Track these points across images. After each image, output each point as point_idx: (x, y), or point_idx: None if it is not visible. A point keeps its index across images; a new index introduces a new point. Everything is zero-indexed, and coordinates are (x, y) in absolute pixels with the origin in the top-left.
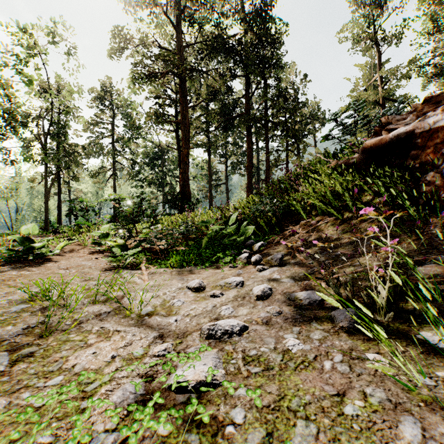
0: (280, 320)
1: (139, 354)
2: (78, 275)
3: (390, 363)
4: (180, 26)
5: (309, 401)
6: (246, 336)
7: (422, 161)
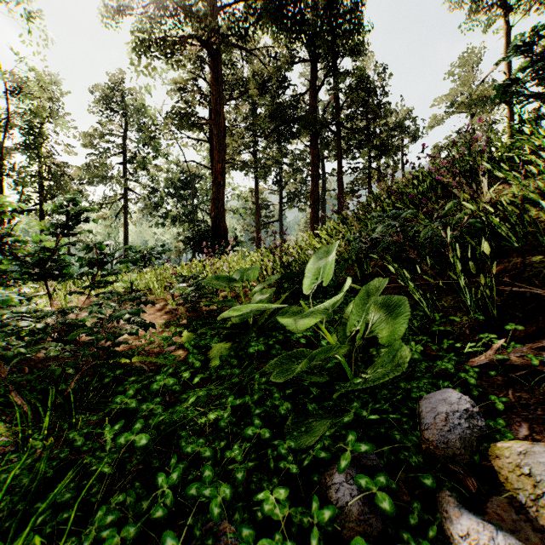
0: None
1: None
2: None
3: None
4: None
5: None
6: None
7: None
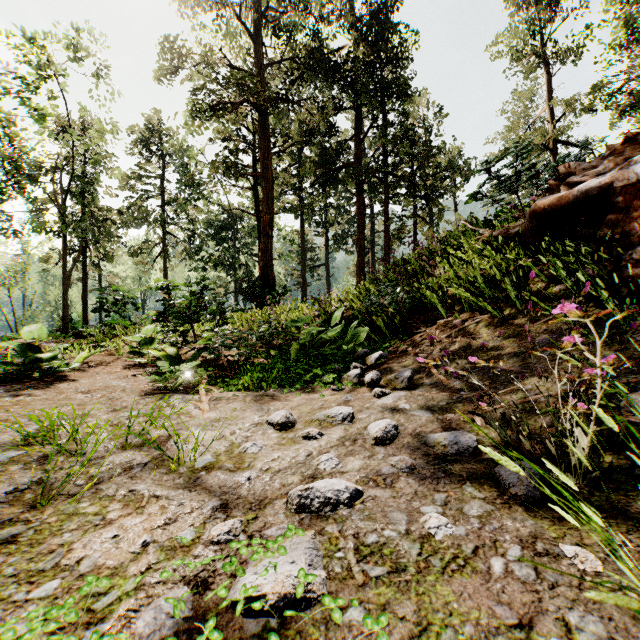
0: (413, 480)
1: (185, 542)
2: (103, 401)
3: (605, 565)
4: (259, 36)
5: (470, 636)
6: (360, 509)
7: (624, 230)
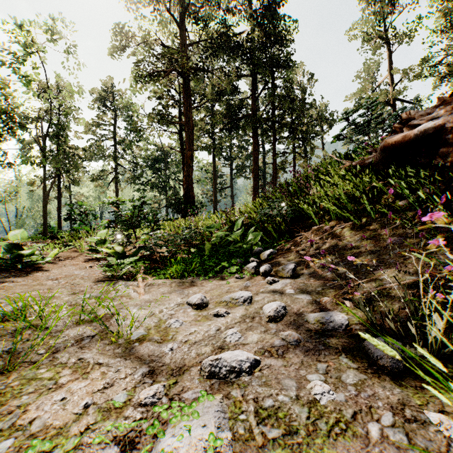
0: (300, 351)
1: (117, 406)
2: (66, 286)
3: None
4: (183, 24)
5: None
6: (258, 376)
7: None
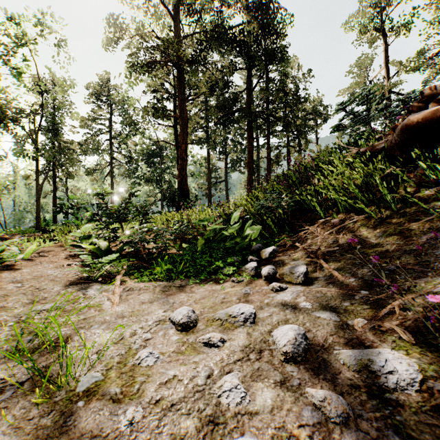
0: None
1: None
2: (28, 292)
3: None
4: (177, 17)
5: None
6: None
7: None
